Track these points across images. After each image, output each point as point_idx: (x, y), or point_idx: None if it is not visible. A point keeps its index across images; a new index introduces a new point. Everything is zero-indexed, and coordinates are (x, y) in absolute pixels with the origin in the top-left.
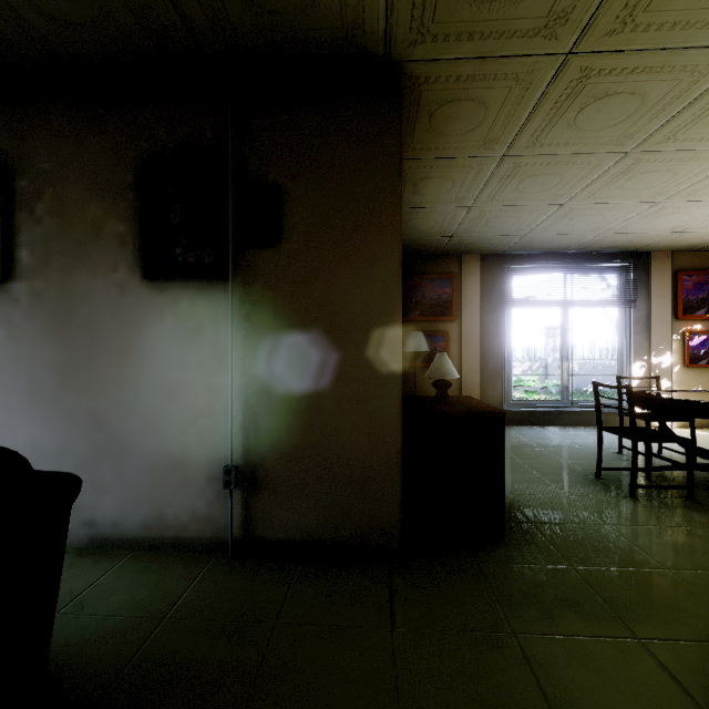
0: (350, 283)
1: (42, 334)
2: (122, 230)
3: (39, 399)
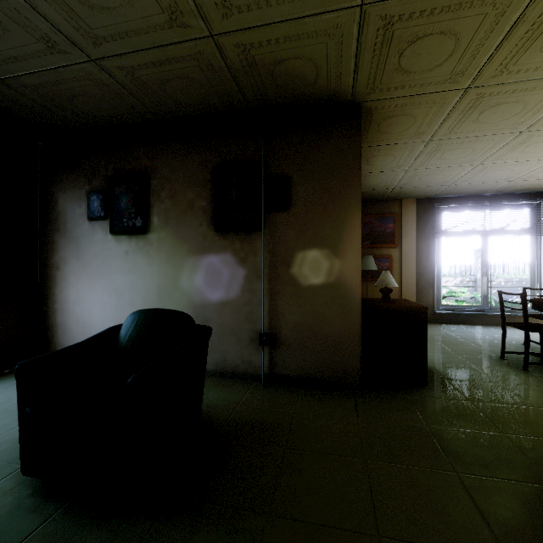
0: (330, 230)
1: (164, 261)
2: (204, 205)
3: (162, 295)
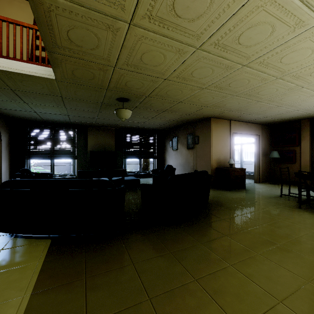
0: (205, 148)
1: (180, 156)
2: (185, 143)
3: (179, 163)
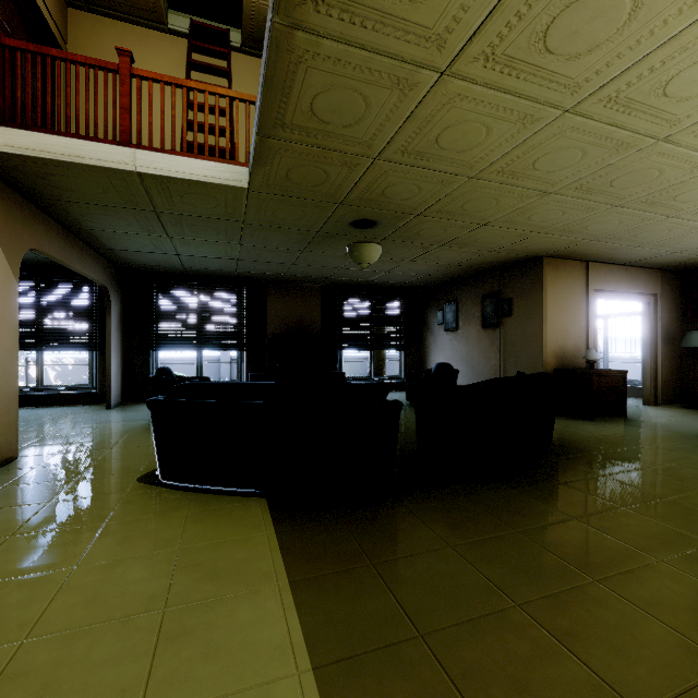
0: (529, 326)
1: (463, 343)
2: (478, 315)
3: (463, 360)
